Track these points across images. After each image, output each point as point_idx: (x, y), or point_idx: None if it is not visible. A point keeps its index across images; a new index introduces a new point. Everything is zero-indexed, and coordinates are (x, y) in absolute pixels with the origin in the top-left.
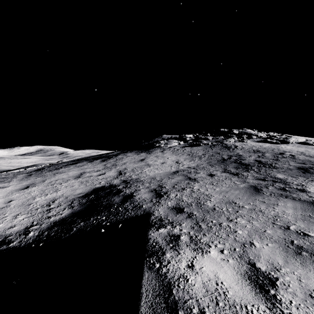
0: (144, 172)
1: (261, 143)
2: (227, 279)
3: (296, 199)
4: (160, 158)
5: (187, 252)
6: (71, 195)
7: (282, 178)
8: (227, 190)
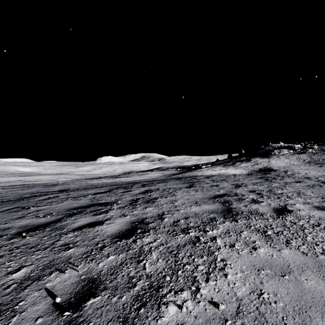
0: (274, 166)
1: None
2: None
3: None
4: (278, 161)
5: None
6: (254, 170)
7: None
8: (310, 168)
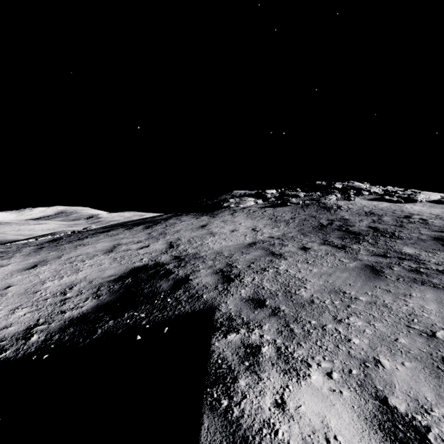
0: (206, 244)
1: (375, 203)
2: (343, 430)
3: (439, 287)
4: (229, 224)
5: (273, 377)
6: (98, 278)
7: (413, 254)
8: (331, 272)
